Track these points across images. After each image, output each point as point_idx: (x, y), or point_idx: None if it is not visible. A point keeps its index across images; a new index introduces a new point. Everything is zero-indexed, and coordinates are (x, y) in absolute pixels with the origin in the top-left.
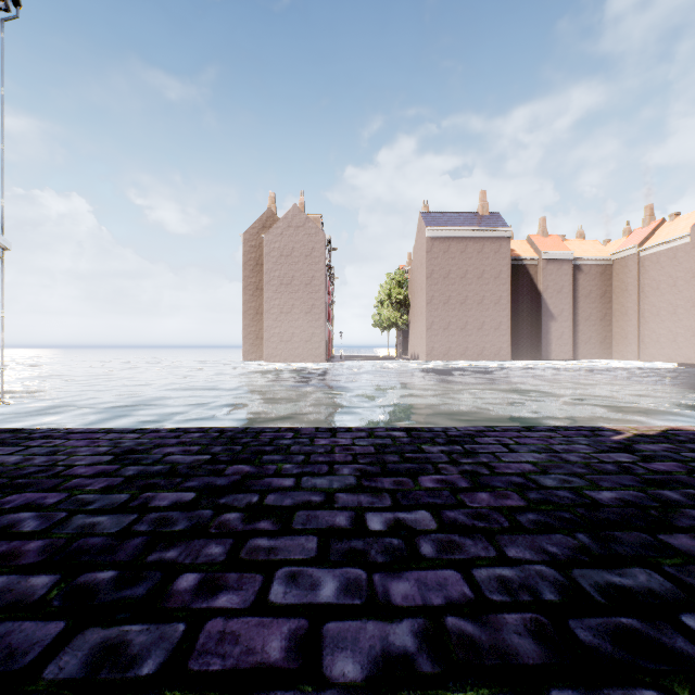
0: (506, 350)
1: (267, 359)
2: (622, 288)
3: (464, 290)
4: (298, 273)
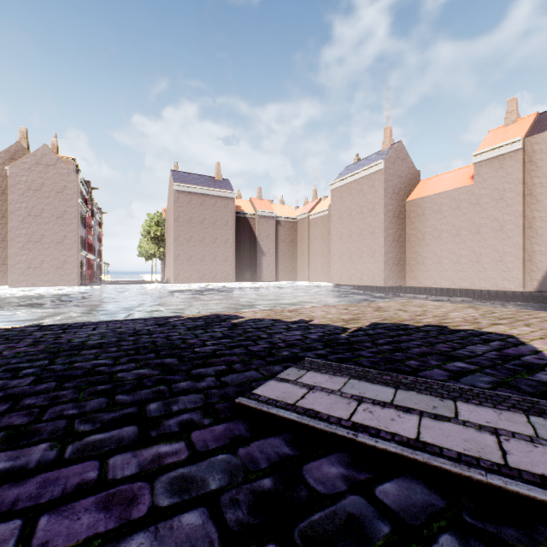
0: (232, 275)
1: (12, 285)
2: (302, 237)
3: (203, 232)
4: (48, 206)
